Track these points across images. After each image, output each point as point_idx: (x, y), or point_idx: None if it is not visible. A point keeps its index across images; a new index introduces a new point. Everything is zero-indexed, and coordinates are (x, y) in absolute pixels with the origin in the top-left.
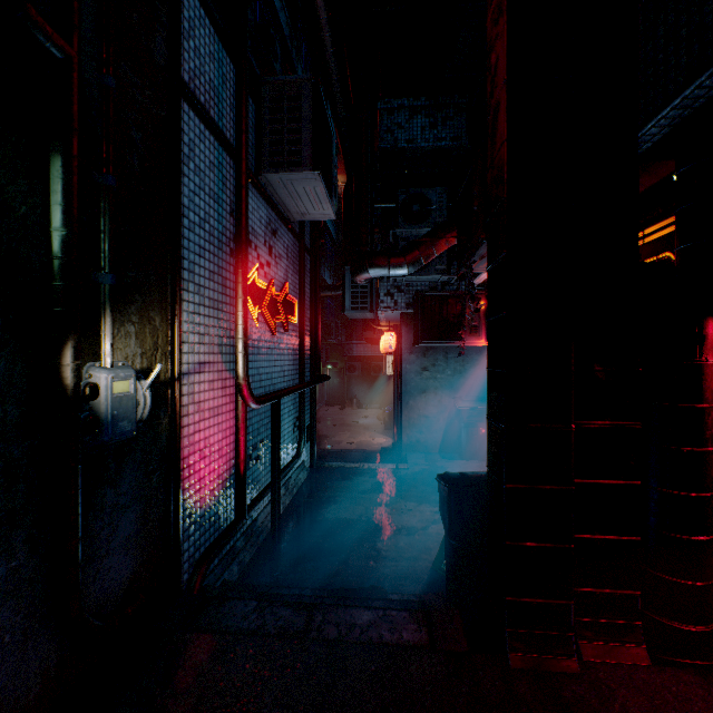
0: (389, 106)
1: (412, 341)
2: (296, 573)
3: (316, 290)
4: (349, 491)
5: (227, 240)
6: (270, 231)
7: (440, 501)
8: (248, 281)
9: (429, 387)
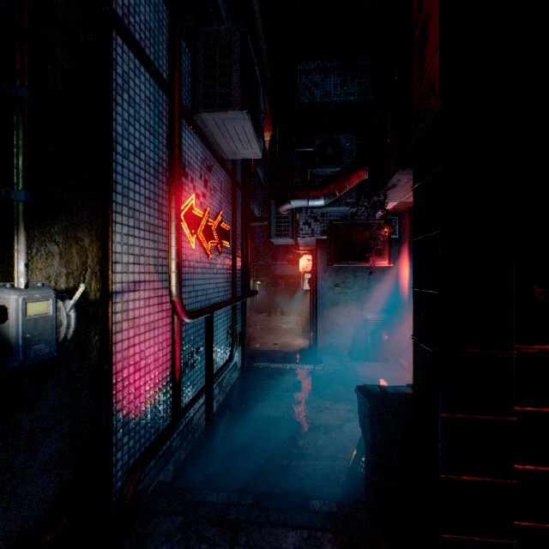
0: (307, 67)
1: (326, 262)
2: (226, 471)
3: (246, 219)
4: (273, 390)
5: (164, 170)
6: (205, 166)
7: (360, 413)
8: (185, 208)
9: (340, 300)
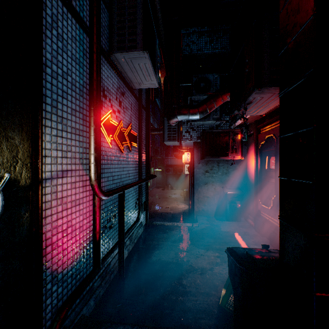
0: (187, 32)
1: (200, 157)
2: (131, 305)
3: (148, 129)
4: (166, 241)
5: (87, 91)
6: (119, 92)
7: (230, 269)
8: (104, 119)
9: (209, 181)
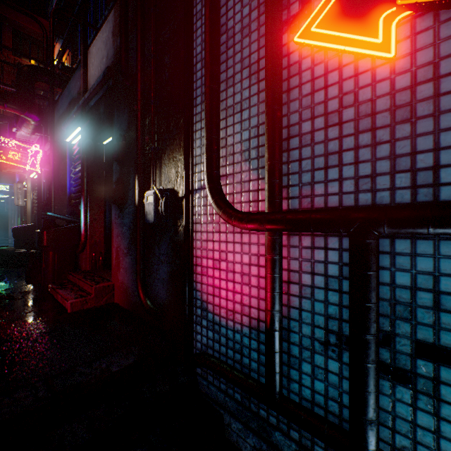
0: None
1: None
2: None
3: None
4: None
5: (263, 7)
6: None
7: None
8: (332, 1)
9: None
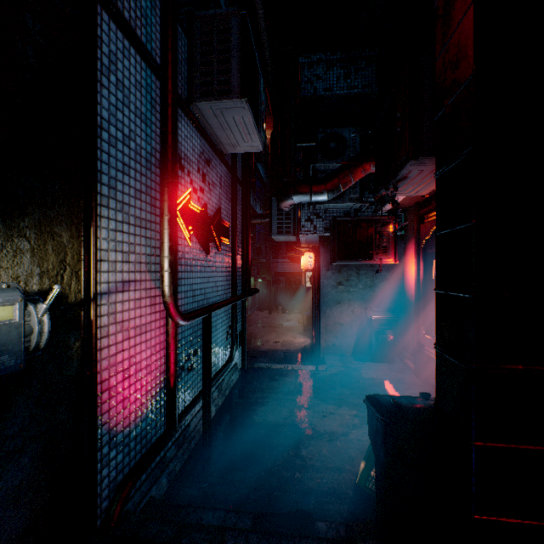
0: (309, 60)
1: (329, 260)
2: (224, 484)
3: (247, 215)
4: (275, 393)
5: (157, 161)
6: (203, 160)
7: (370, 427)
8: (181, 203)
9: (343, 299)
